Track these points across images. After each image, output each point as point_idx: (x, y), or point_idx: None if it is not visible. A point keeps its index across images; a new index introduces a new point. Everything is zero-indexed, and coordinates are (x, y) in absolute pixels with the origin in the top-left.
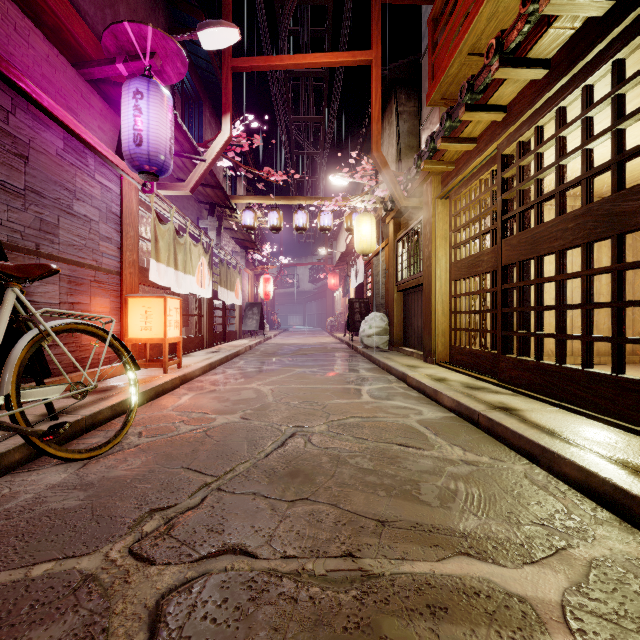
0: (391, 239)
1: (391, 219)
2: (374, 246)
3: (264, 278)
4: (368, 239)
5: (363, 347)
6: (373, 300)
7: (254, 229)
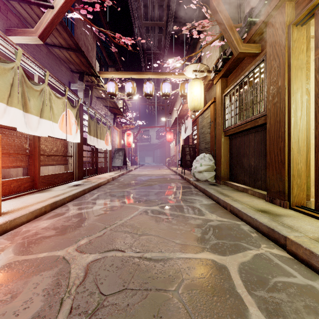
0: (219, 95)
1: (219, 79)
2: (203, 104)
3: (127, 133)
4: (198, 98)
5: (195, 180)
6: (198, 146)
7: (115, 95)
